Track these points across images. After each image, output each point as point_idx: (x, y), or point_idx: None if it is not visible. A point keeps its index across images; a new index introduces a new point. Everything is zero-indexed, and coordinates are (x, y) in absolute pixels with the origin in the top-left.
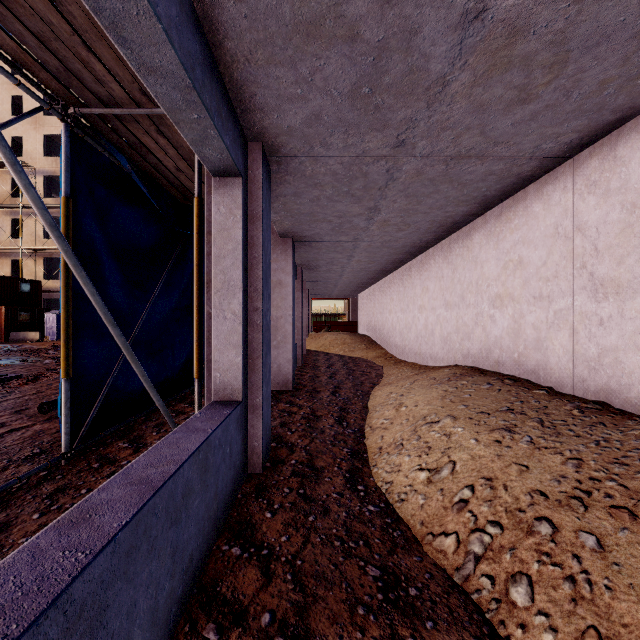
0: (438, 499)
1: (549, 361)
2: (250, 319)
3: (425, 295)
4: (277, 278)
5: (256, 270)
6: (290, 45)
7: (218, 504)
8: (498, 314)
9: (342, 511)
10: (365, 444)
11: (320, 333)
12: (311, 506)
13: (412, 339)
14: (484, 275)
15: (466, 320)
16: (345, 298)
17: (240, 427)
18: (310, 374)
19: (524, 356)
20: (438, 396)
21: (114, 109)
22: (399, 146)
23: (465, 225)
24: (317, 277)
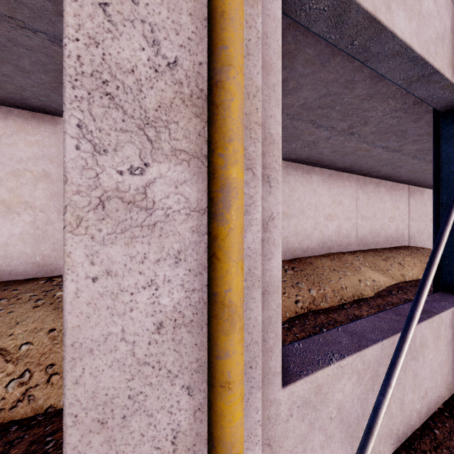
0: None
1: None
2: None
3: None
4: None
5: None
6: (293, 41)
7: None
8: (0, 220)
9: None
10: None
11: None
12: None
13: None
14: None
15: None
16: None
17: None
18: None
19: (53, 257)
20: (52, 311)
21: None
22: None
23: None
24: None
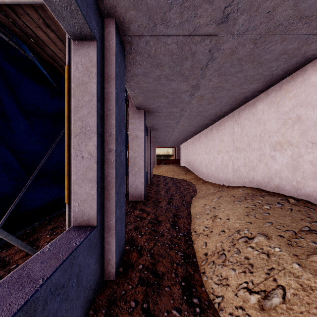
0: None
1: None
2: (106, 158)
3: (221, 144)
4: (135, 133)
5: (110, 119)
6: None
7: None
8: (278, 155)
9: None
10: (193, 247)
11: (160, 165)
12: None
13: (213, 169)
14: (266, 130)
15: (251, 158)
16: (173, 147)
17: (93, 249)
18: (155, 189)
19: (302, 184)
20: (243, 212)
21: None
22: (223, 22)
23: (251, 99)
24: (159, 135)
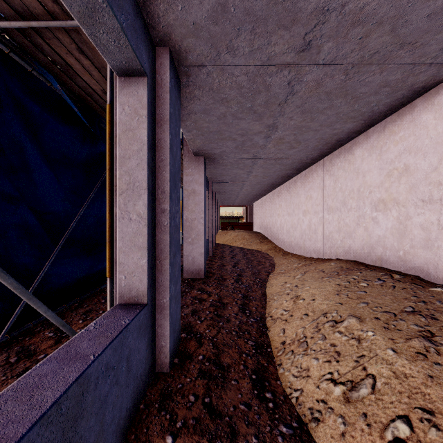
0: (363, 429)
1: (441, 260)
2: (157, 221)
3: (309, 202)
4: (191, 188)
5: (163, 172)
6: None
7: (105, 442)
8: (381, 216)
9: (251, 434)
10: (268, 336)
11: (226, 231)
12: (217, 425)
13: (297, 236)
14: (366, 183)
15: (348, 221)
16: (244, 206)
17: (144, 332)
18: (218, 263)
19: (411, 254)
20: (333, 291)
21: (31, 21)
22: (304, 50)
23: (347, 142)
24: (224, 189)
